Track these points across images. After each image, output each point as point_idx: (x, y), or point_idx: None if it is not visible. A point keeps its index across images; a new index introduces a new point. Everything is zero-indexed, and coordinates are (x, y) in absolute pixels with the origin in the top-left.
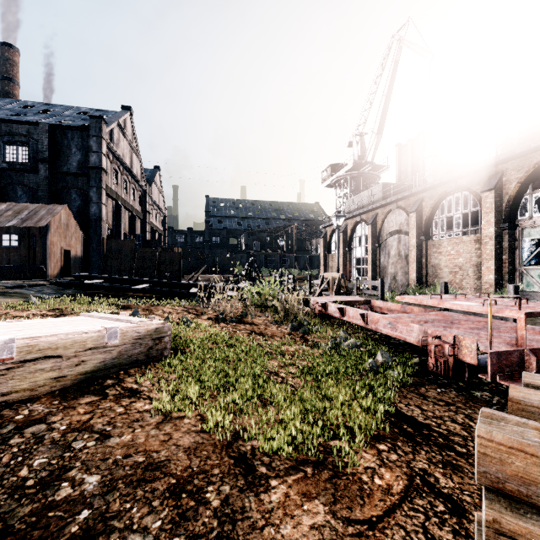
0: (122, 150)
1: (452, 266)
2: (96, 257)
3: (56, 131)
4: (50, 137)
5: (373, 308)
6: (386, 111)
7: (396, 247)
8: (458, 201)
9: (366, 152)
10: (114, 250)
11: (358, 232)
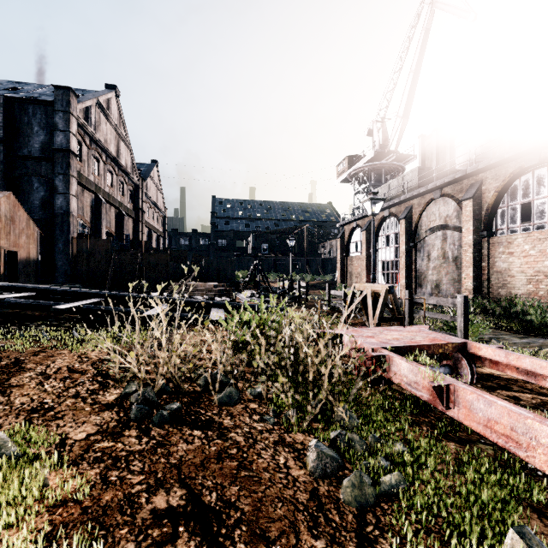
0: (104, 135)
1: (532, 271)
2: (63, 261)
3: (13, 105)
4: (6, 113)
5: (470, 358)
6: (413, 90)
7: (440, 247)
8: (542, 179)
9: (389, 139)
10: (85, 251)
11: (385, 229)
